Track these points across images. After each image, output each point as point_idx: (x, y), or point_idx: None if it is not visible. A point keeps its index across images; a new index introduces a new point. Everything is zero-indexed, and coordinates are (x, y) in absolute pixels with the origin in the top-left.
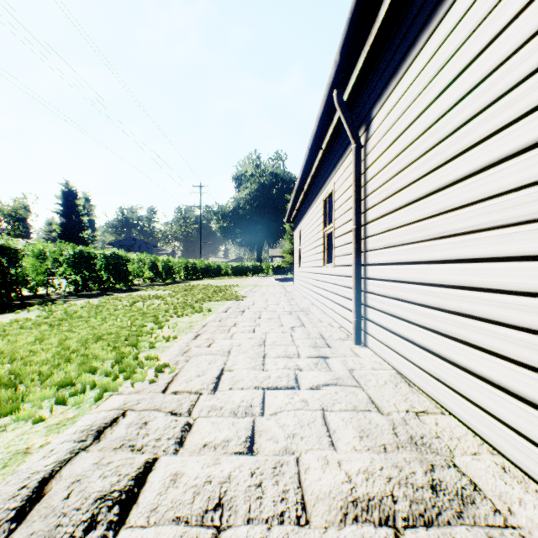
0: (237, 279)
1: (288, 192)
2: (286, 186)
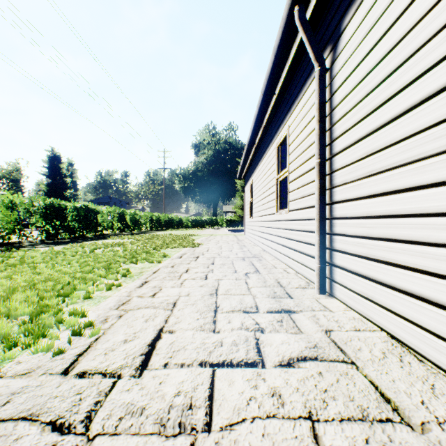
0: (195, 230)
1: (239, 157)
2: (237, 152)
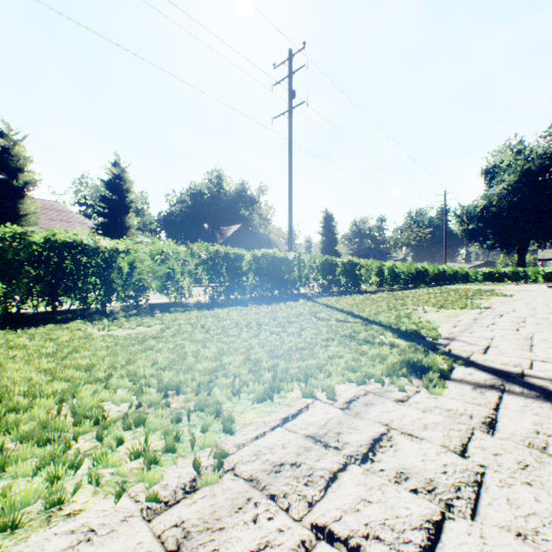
0: (492, 285)
1: None
2: None
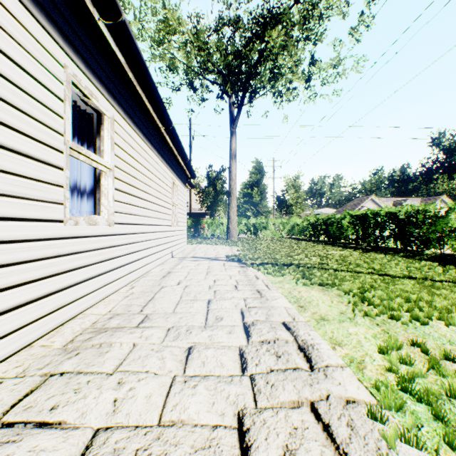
0: None
1: None
2: None
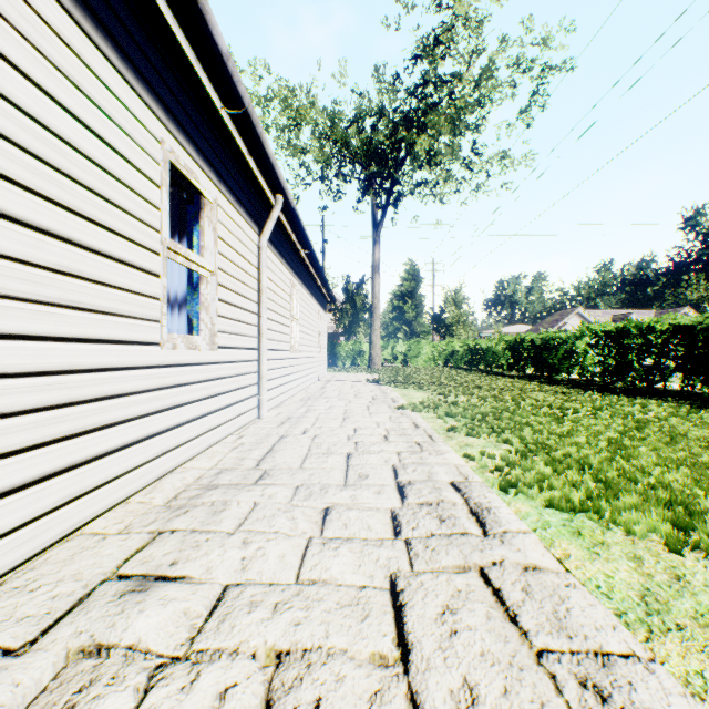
0: None
1: None
2: None
